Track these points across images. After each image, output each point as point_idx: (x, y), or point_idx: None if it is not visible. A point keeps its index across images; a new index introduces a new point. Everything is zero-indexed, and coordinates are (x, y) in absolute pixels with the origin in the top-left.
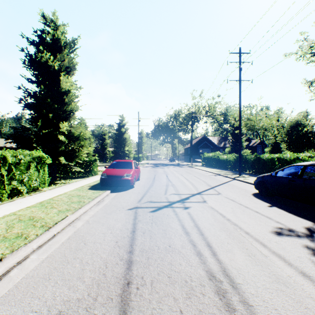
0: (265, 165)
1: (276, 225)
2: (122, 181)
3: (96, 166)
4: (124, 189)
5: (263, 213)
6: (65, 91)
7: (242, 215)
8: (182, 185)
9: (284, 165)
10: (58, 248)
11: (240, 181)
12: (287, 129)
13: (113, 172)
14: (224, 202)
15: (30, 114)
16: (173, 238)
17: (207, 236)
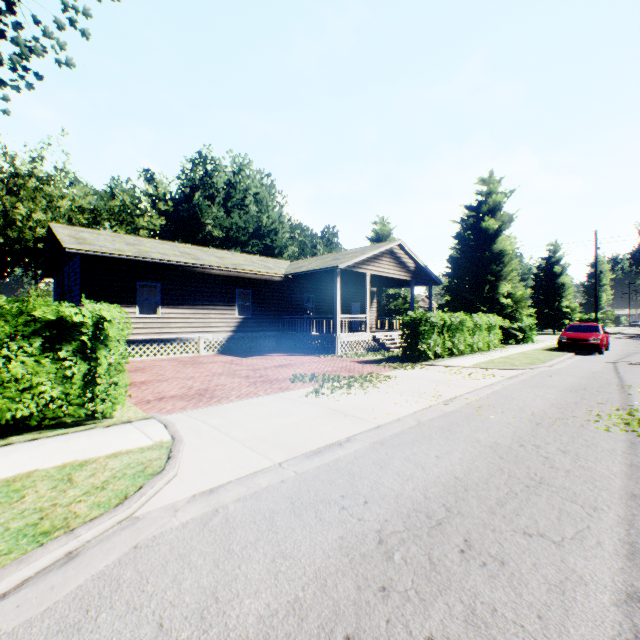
0: None
1: None
2: (587, 345)
3: (532, 331)
4: (588, 354)
5: None
6: (503, 251)
7: None
8: None
9: None
10: (565, 365)
11: None
12: None
13: (573, 335)
14: None
15: (469, 279)
16: None
17: None
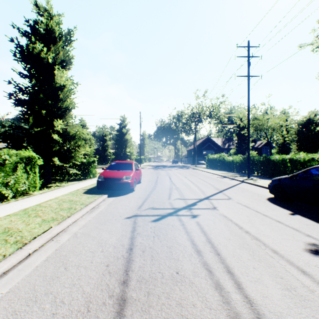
0: (275, 166)
1: (308, 240)
2: (121, 185)
3: (94, 168)
4: (123, 193)
5: (287, 224)
6: (60, 87)
7: (263, 226)
8: (187, 188)
9: (297, 166)
10: (29, 275)
11: (249, 184)
12: (297, 129)
13: (111, 174)
14: (237, 209)
15: (22, 111)
16: (181, 260)
17: (225, 257)
